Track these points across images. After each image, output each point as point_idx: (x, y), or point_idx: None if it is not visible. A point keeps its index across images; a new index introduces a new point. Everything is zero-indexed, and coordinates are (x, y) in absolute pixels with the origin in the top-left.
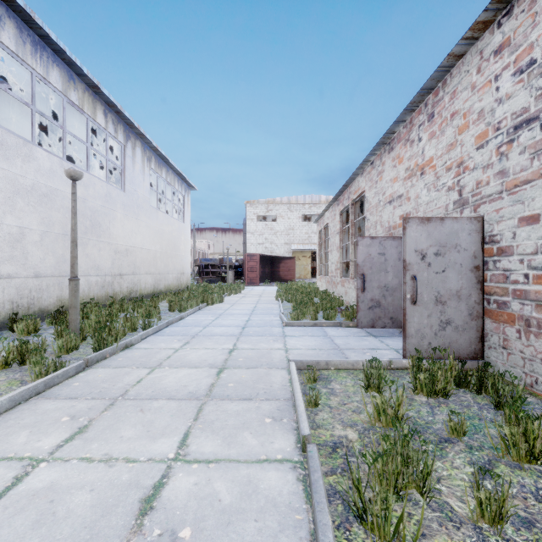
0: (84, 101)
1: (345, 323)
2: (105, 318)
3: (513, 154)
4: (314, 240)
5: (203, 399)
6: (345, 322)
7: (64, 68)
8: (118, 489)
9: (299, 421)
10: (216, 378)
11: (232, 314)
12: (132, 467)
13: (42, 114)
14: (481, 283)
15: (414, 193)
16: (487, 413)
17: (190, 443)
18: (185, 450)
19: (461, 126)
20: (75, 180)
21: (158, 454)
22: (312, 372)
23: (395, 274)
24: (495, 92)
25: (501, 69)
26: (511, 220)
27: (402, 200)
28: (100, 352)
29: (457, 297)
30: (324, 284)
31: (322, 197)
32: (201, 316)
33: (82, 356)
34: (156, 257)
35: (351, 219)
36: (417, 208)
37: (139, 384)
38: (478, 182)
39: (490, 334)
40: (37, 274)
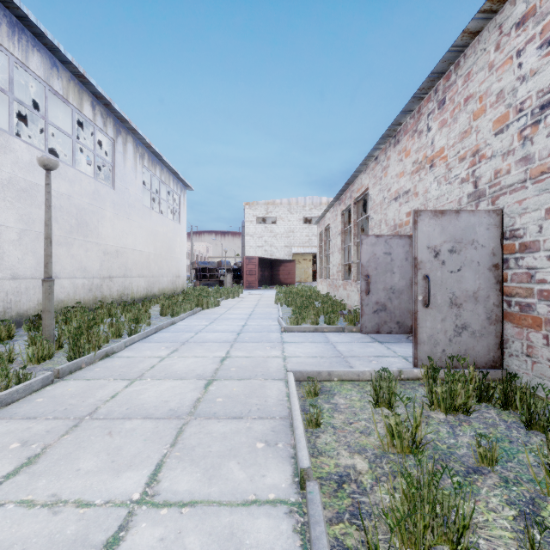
0: (69, 90)
1: (348, 328)
2: (86, 324)
3: (539, 137)
4: (315, 242)
5: (185, 418)
6: (348, 327)
7: (46, 54)
8: (57, 549)
9: (297, 448)
10: (203, 391)
11: (228, 319)
12: (83, 513)
13: (21, 103)
14: (500, 283)
15: (423, 188)
16: (517, 434)
17: (162, 478)
18: (155, 489)
19: (476, 111)
20: (50, 170)
21: (120, 494)
22: (312, 384)
23: (401, 275)
24: (518, 69)
25: (525, 43)
26: (536, 212)
27: (409, 196)
28: (74, 362)
29: (474, 299)
30: (325, 287)
31: (323, 199)
32: (195, 321)
33: (55, 367)
34: (149, 259)
35: (353, 219)
36: (425, 204)
37: (113, 399)
38: (496, 171)
39: (511, 341)
40: (15, 276)
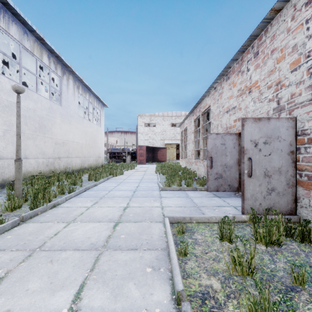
0: (34, 48)
1: (199, 188)
2: (43, 186)
3: None
4: (178, 137)
5: (101, 249)
6: (199, 187)
7: (20, 25)
8: None
9: (173, 274)
10: (112, 230)
11: (128, 182)
12: None
13: (5, 54)
14: (295, 162)
15: (244, 105)
16: None
17: (83, 296)
18: (78, 305)
19: (279, 58)
20: (19, 93)
21: (54, 310)
22: (181, 226)
23: (231, 157)
24: (306, 31)
25: (311, 15)
26: None
27: (236, 110)
28: (33, 211)
29: (279, 172)
30: (184, 163)
31: (182, 113)
32: (108, 183)
33: (21, 213)
34: (82, 147)
35: (201, 124)
36: (246, 114)
37: (55, 236)
38: (292, 94)
39: (302, 198)
40: (1, 157)
